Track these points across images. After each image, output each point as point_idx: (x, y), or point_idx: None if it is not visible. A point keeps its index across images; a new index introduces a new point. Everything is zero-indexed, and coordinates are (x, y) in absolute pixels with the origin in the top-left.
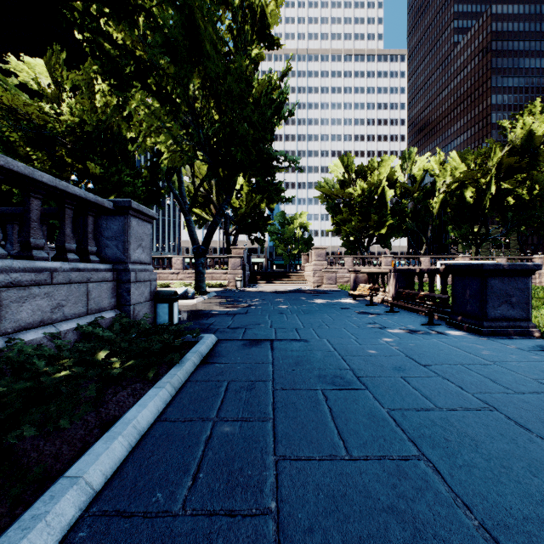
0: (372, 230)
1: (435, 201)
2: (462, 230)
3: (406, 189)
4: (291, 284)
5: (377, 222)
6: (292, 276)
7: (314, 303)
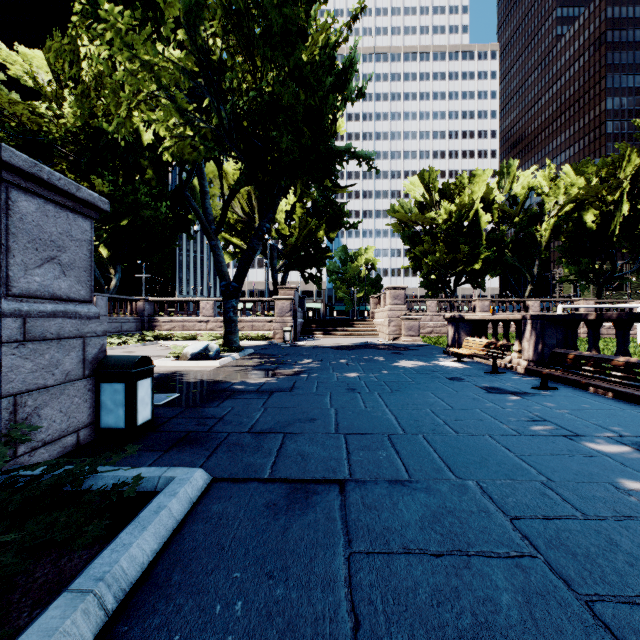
0: (462, 266)
1: (545, 227)
2: (581, 265)
3: (504, 213)
4: (357, 335)
5: (468, 255)
6: (359, 325)
7: (399, 368)
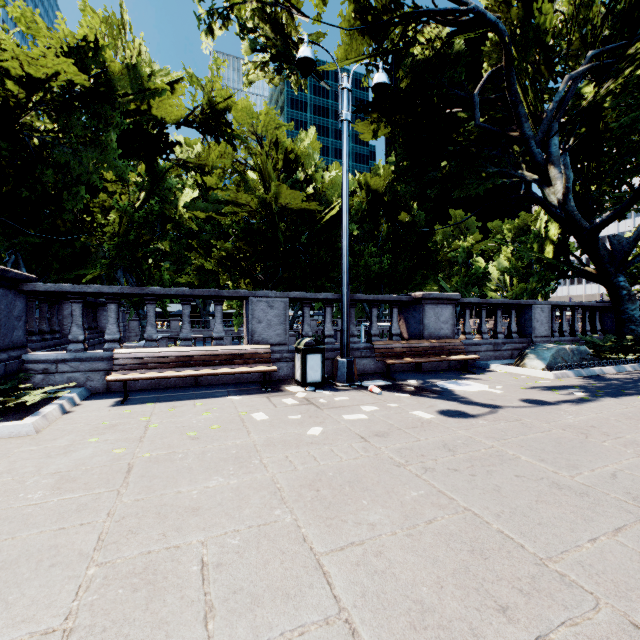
0: None
1: None
2: None
3: None
4: None
5: None
6: None
7: None
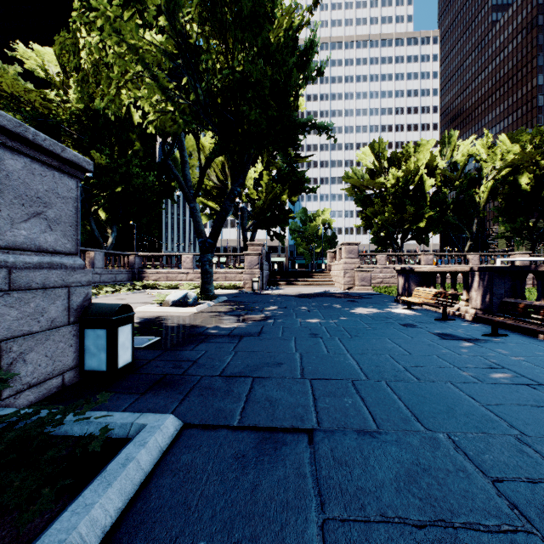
0: (408, 224)
1: (483, 189)
2: (516, 223)
3: (446, 177)
4: (316, 285)
5: (414, 215)
6: (317, 276)
7: (356, 315)
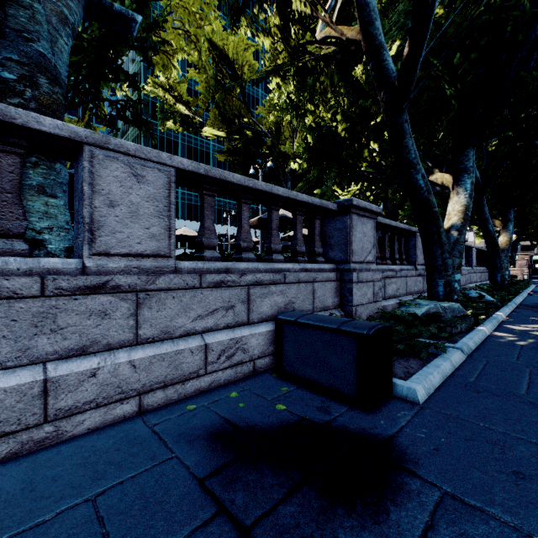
0: None
1: None
2: None
3: None
4: None
5: None
6: None
7: None
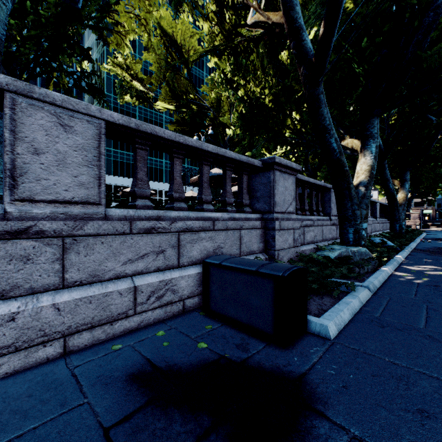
0: None
1: None
2: None
3: None
4: None
5: None
6: None
7: None
